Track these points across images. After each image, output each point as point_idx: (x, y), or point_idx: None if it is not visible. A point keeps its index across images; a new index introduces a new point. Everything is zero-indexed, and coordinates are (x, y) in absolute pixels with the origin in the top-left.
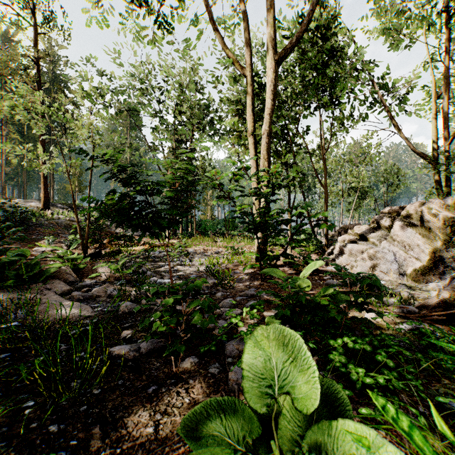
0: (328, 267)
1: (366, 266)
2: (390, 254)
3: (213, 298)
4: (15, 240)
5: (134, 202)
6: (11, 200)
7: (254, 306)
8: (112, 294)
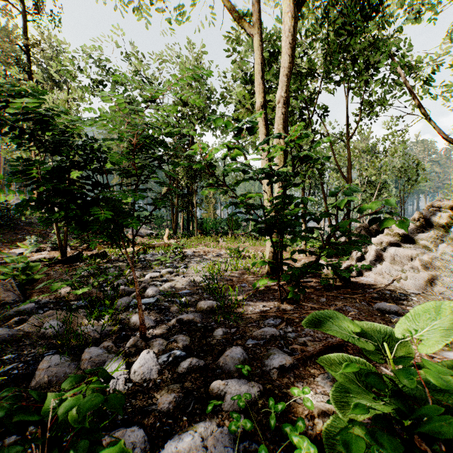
0: (362, 278)
1: (420, 278)
2: None
3: (209, 343)
4: None
5: (74, 181)
6: None
7: (281, 369)
8: (47, 332)
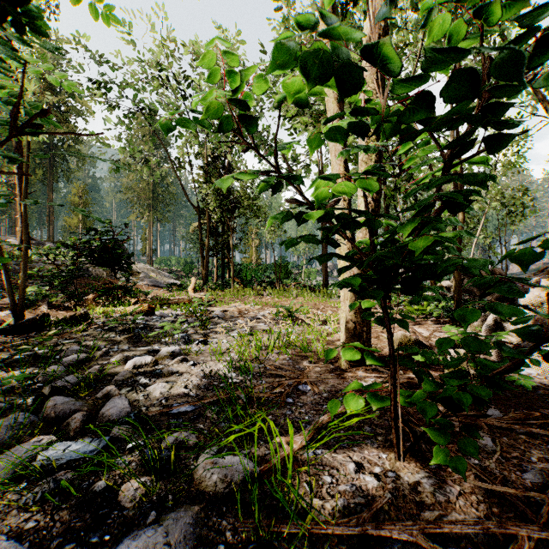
0: None
1: None
2: None
3: None
4: None
5: None
6: None
7: None
8: None
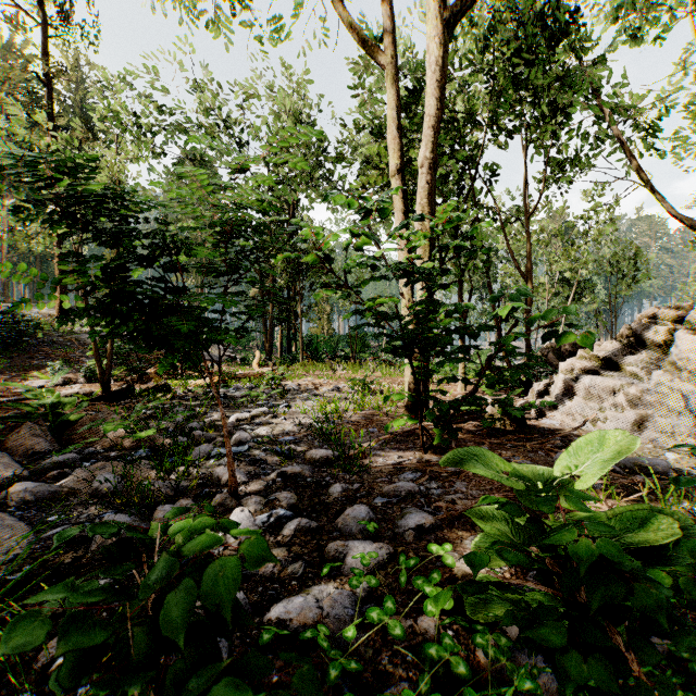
0: (543, 420)
1: (625, 419)
2: (674, 397)
3: (323, 501)
4: (4, 368)
5: (141, 282)
6: (1, 303)
7: (419, 530)
8: (102, 489)
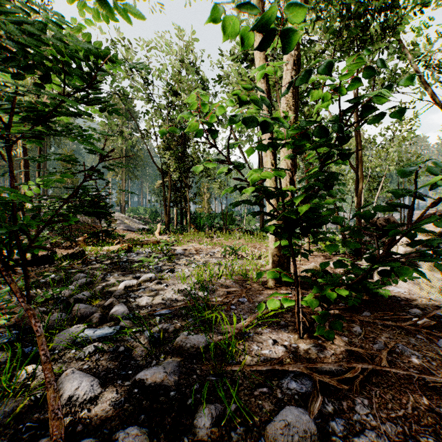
0: (389, 287)
1: None
2: None
3: None
4: None
5: None
6: None
7: None
8: None
